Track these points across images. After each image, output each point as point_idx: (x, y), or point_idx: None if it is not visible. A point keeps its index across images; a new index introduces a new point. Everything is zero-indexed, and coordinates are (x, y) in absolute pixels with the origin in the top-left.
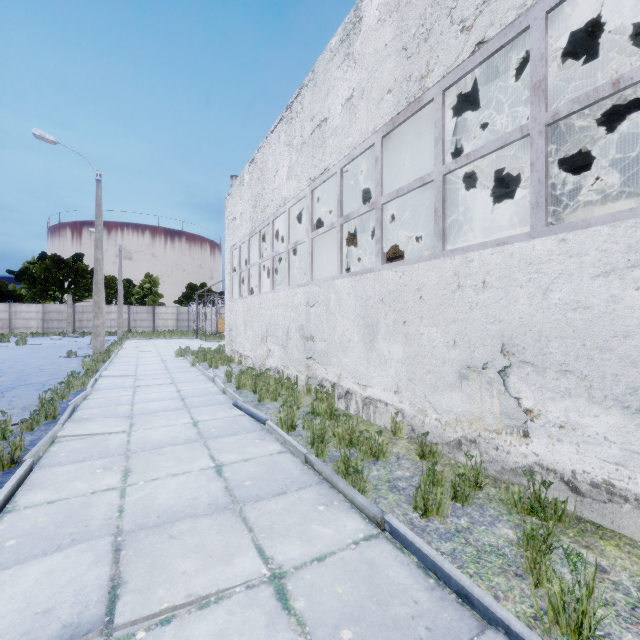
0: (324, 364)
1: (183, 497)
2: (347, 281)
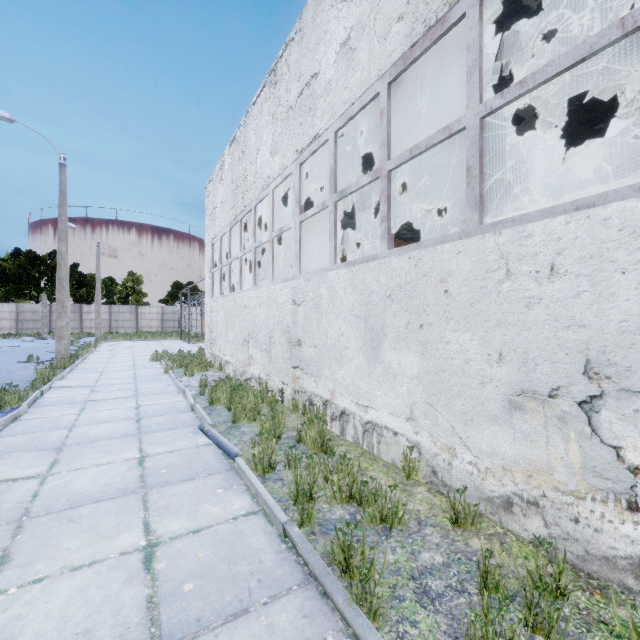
0: (314, 376)
1: (68, 628)
2: (343, 273)
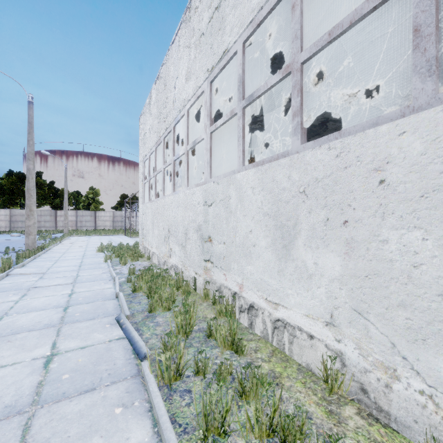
0: (223, 269)
1: None
2: (251, 173)
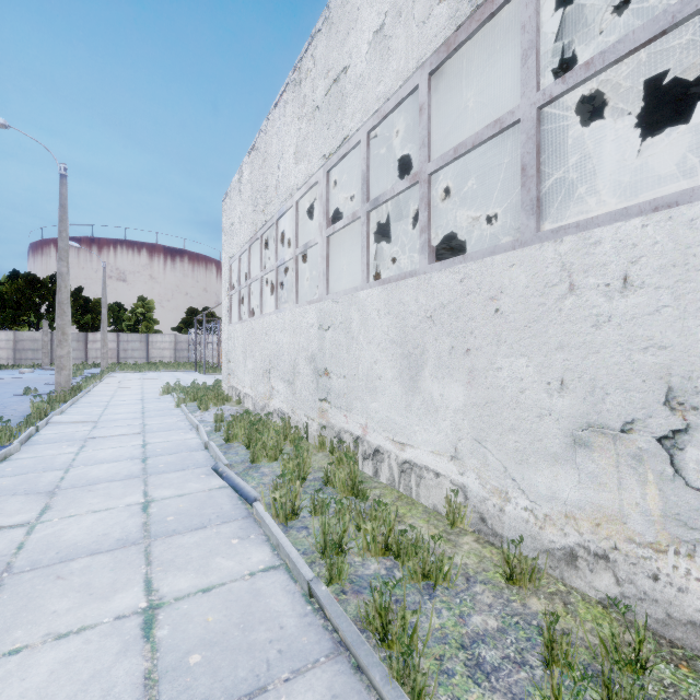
0: (343, 409)
1: None
2: (376, 292)
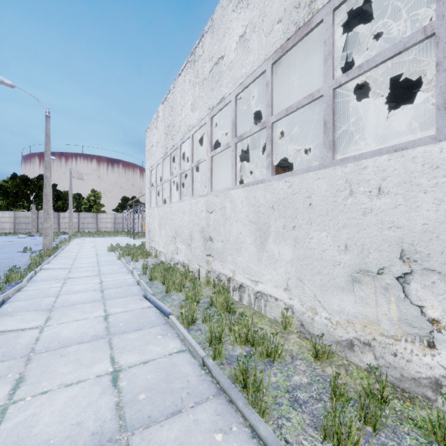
0: (221, 261)
1: (66, 421)
2: (241, 191)
